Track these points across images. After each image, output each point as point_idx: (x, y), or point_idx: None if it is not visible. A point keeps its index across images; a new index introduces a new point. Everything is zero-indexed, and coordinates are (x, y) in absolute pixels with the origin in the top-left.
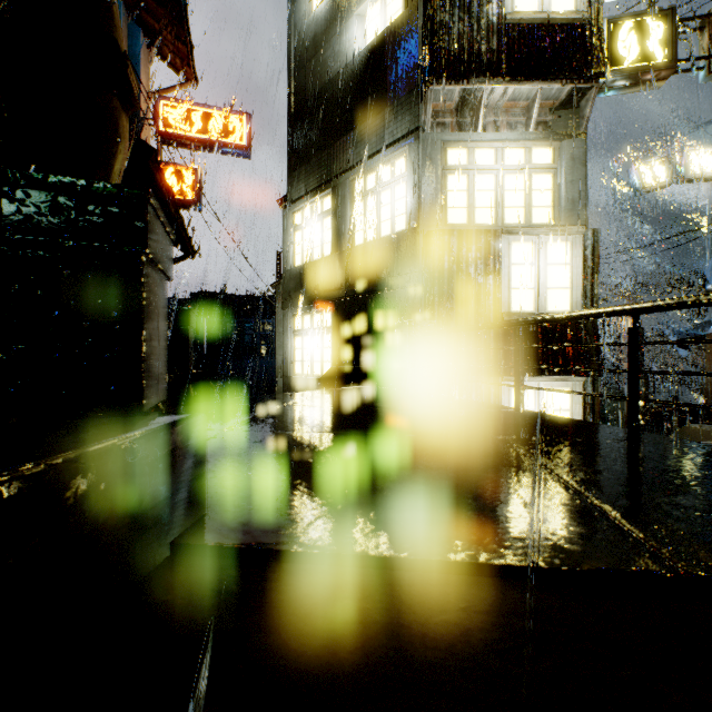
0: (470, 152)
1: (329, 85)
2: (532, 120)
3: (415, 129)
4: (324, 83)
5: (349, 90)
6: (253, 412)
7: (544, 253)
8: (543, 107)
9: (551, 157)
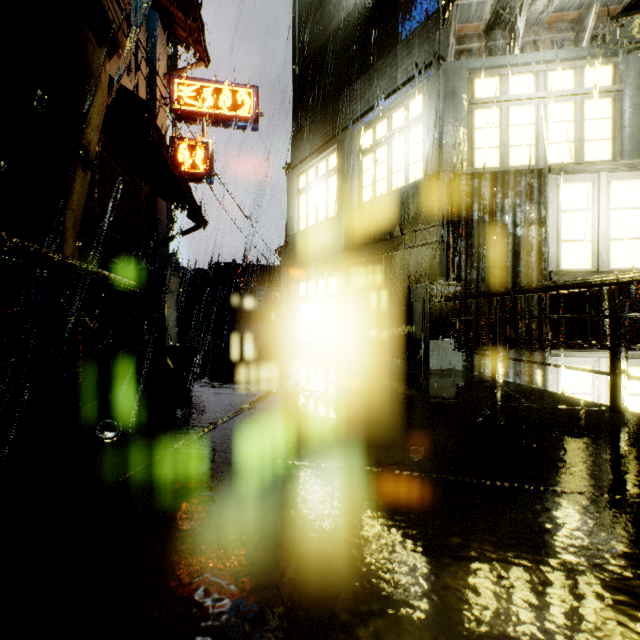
0: (502, 81)
1: (335, 34)
2: (586, 32)
3: (435, 59)
4: (329, 35)
5: (356, 35)
6: (234, 402)
7: (606, 195)
8: (599, 16)
9: (610, 77)
